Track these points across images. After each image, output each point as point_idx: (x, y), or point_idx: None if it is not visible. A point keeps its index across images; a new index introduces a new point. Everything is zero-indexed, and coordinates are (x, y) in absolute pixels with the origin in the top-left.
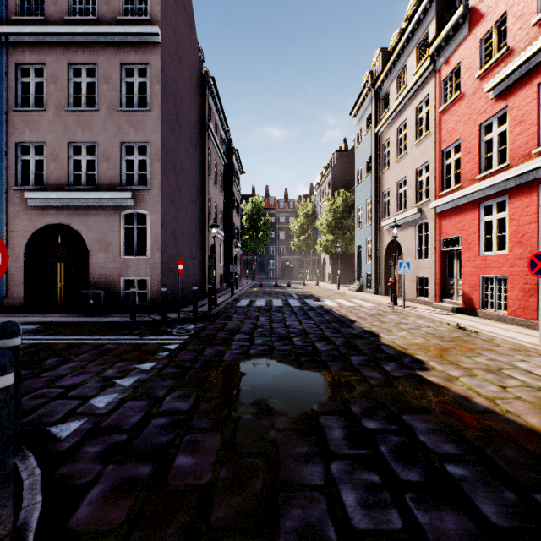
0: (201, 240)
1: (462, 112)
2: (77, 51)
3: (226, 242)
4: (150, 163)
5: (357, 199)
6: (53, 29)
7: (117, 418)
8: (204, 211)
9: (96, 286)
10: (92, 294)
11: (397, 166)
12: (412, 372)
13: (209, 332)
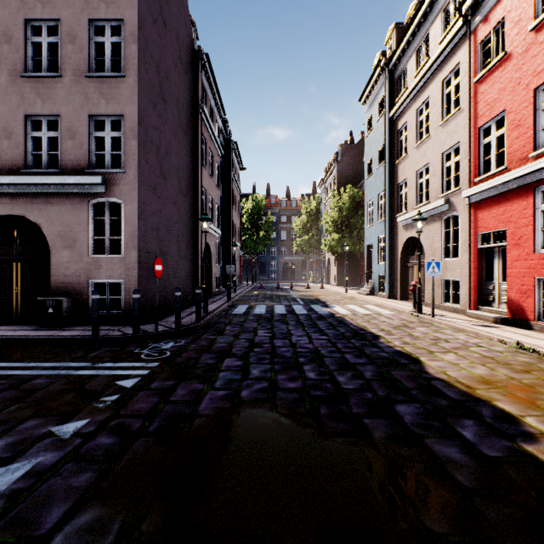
0: (193, 237)
1: (508, 77)
2: (35, 4)
3: (223, 241)
4: (125, 141)
5: (368, 193)
6: None
7: None
8: (196, 205)
9: (59, 291)
10: (51, 301)
11: (417, 153)
12: (513, 445)
13: (189, 355)
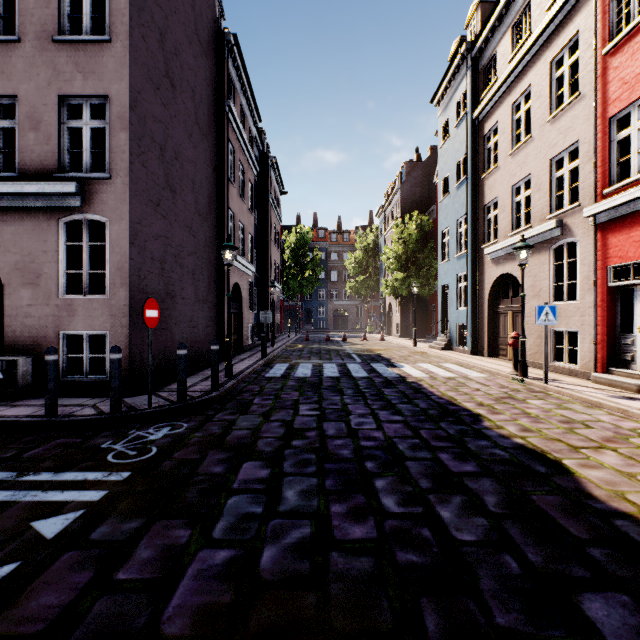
0: (217, 275)
1: None
2: None
3: (259, 281)
4: (111, 133)
5: (442, 219)
6: None
7: None
8: (221, 232)
9: (16, 347)
10: (0, 362)
11: (513, 162)
12: None
13: (186, 454)
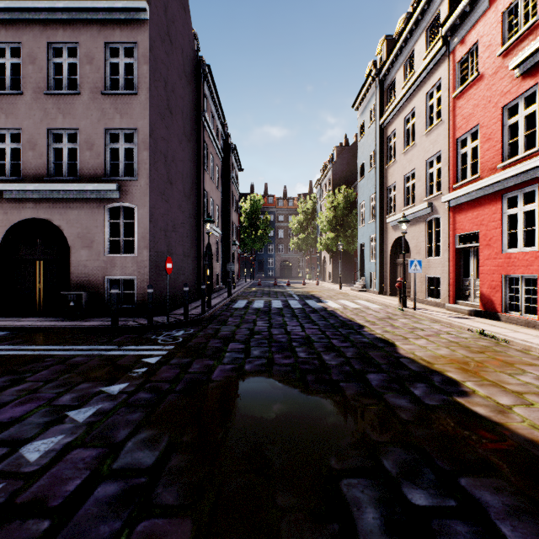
0: (196, 237)
1: (481, 95)
2: (57, 29)
3: (223, 240)
4: (138, 152)
5: (360, 194)
6: (30, 3)
7: (47, 482)
8: (199, 207)
9: (78, 286)
10: (72, 296)
11: (404, 159)
12: (449, 398)
13: (199, 340)
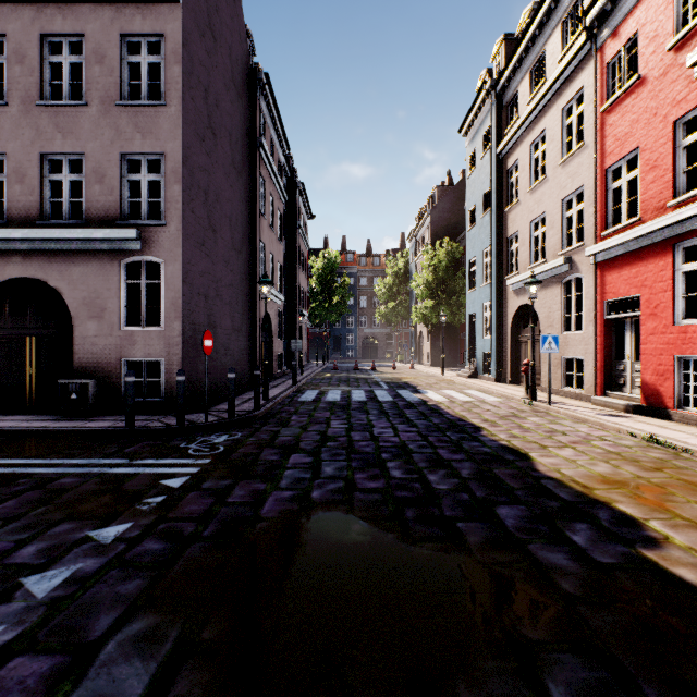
0: (250, 305)
1: (642, 106)
2: (54, 16)
3: (287, 309)
4: (166, 185)
5: (470, 248)
6: None
7: None
8: (253, 264)
9: (84, 372)
10: (75, 385)
11: (531, 199)
12: (631, 551)
13: (247, 450)
